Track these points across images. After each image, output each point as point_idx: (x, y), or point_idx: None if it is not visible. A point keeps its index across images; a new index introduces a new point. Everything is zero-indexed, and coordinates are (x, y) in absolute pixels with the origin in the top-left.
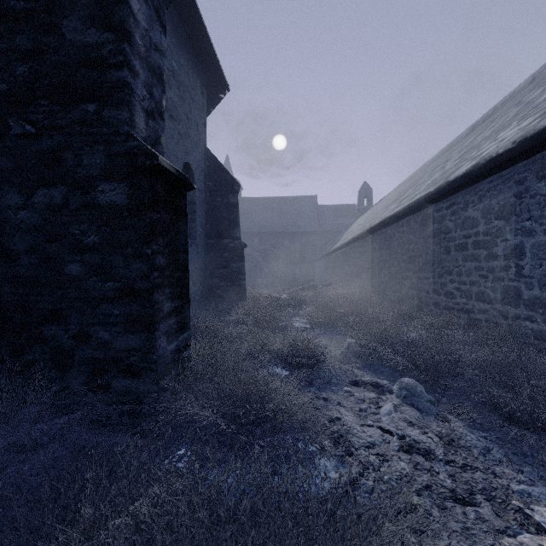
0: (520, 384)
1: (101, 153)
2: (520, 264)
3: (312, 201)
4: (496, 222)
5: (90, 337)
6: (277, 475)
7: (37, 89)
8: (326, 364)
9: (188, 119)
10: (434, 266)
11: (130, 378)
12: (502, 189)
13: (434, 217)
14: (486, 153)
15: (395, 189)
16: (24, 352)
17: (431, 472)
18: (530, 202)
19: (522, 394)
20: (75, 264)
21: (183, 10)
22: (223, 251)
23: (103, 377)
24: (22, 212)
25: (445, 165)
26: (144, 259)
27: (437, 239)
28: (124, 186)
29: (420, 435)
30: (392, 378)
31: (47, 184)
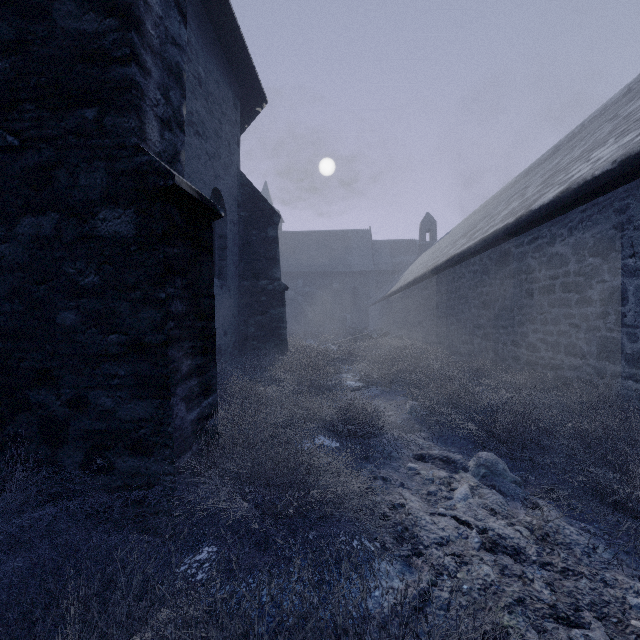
0: (628, 461)
1: (103, 172)
2: (621, 310)
3: (366, 236)
4: (591, 259)
5: (88, 404)
6: (325, 585)
7: (21, 90)
8: (384, 434)
9: (217, 137)
10: (513, 313)
11: (139, 456)
12: (598, 220)
13: (513, 253)
14: (578, 176)
15: (463, 222)
16: (5, 423)
17: (523, 579)
18: (633, 235)
19: (633, 475)
20: (69, 311)
21: (212, 5)
22: (259, 294)
23: (105, 455)
24: (3, 245)
25: (525, 191)
26: (157, 306)
27: (516, 280)
28: (131, 213)
29: (505, 528)
30: (465, 451)
31: (34, 211)
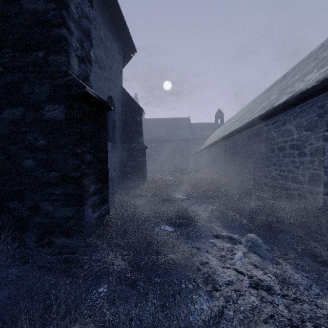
0: (327, 239)
1: (47, 85)
2: (321, 159)
3: (187, 121)
4: (305, 132)
5: (39, 209)
6: (166, 308)
7: (4, 41)
8: (197, 224)
9: (110, 69)
10: (264, 160)
11: (67, 237)
12: (309, 112)
13: (264, 129)
14: (298, 89)
15: (237, 113)
16: None
17: (273, 304)
18: (327, 119)
19: None
20: (29, 159)
21: (107, 1)
22: (132, 150)
23: (48, 236)
24: None
25: (270, 97)
26: (76, 156)
27: (266, 143)
28: (62, 107)
29: (262, 275)
30: (240, 233)
31: (11, 106)
